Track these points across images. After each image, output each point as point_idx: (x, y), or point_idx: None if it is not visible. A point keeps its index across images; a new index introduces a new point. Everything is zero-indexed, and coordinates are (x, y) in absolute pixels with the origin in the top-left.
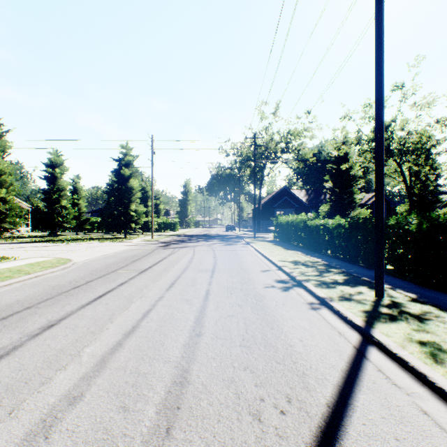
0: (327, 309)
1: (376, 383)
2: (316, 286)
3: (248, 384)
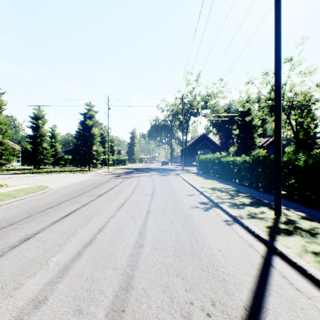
0: (239, 225)
1: (282, 288)
2: (229, 206)
3: (180, 289)
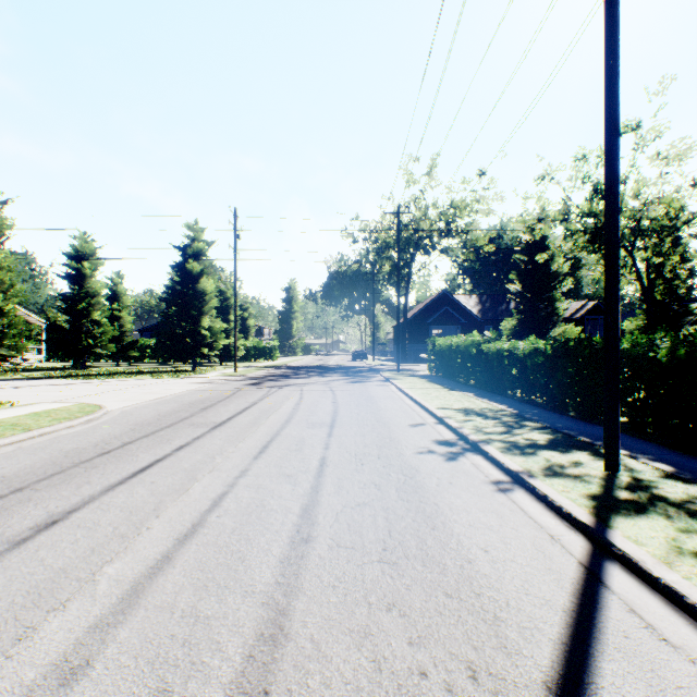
0: (526, 491)
1: (631, 638)
2: (504, 451)
3: (397, 640)
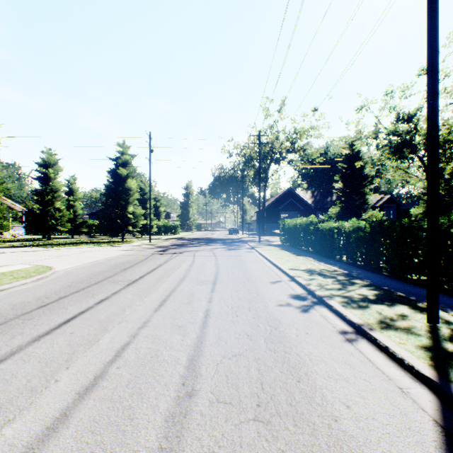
0: (368, 341)
1: None
2: (344, 304)
3: None
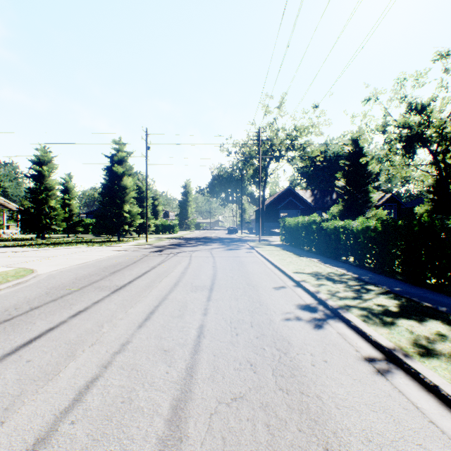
0: (406, 374)
1: None
2: (364, 319)
3: None
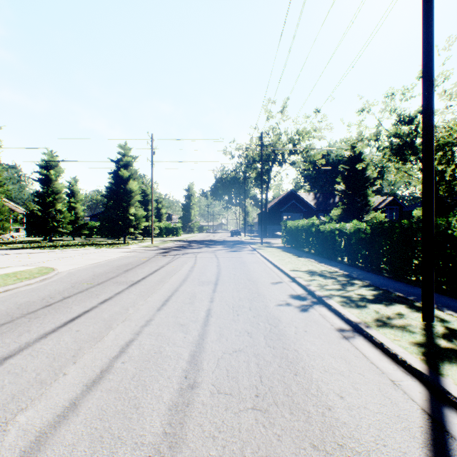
0: (364, 338)
1: None
2: (343, 304)
3: None
